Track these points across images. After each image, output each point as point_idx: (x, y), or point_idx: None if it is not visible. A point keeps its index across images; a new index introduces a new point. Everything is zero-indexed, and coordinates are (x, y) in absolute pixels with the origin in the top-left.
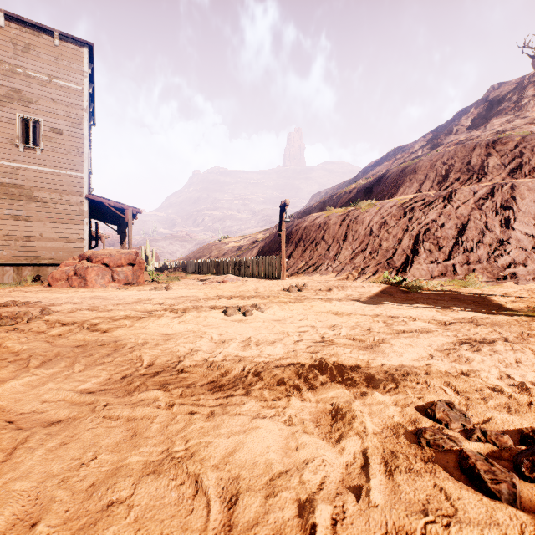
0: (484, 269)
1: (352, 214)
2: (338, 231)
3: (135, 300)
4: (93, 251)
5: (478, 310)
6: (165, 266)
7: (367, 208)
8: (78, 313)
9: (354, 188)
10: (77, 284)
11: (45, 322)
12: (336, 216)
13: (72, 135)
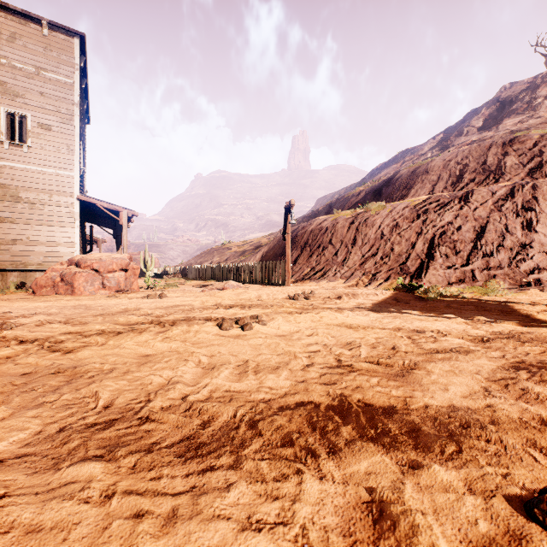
0: (505, 275)
1: (361, 216)
2: (346, 235)
3: (120, 310)
4: (82, 255)
5: (514, 322)
6: (165, 272)
7: (377, 210)
8: (46, 327)
9: (362, 190)
10: (63, 291)
11: (1, 339)
12: (344, 219)
13: (62, 132)
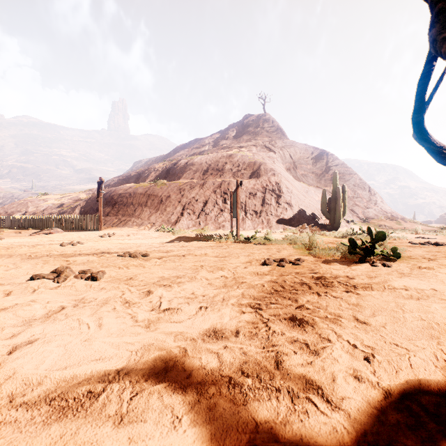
0: (212, 224)
1: (152, 188)
2: (142, 199)
3: None
4: None
5: (184, 240)
6: None
7: (161, 186)
8: None
9: (160, 167)
10: None
11: None
12: (142, 189)
13: None
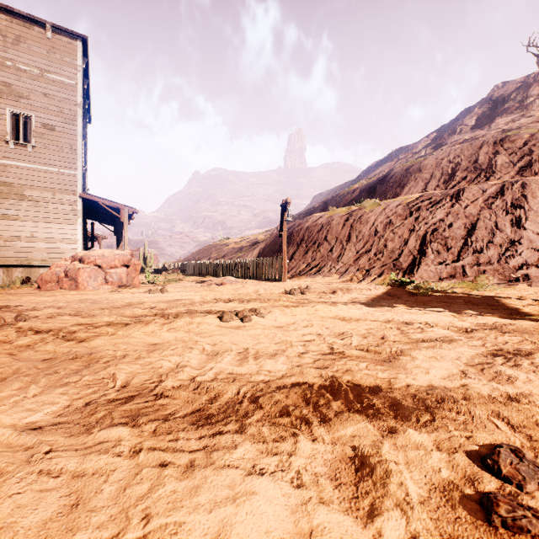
0: (495, 271)
1: (355, 214)
2: (341, 232)
3: (125, 304)
4: (85, 251)
5: (498, 315)
6: (164, 268)
7: (371, 208)
8: (58, 319)
9: (357, 188)
10: (68, 286)
11: (17, 329)
12: (339, 216)
13: (65, 132)
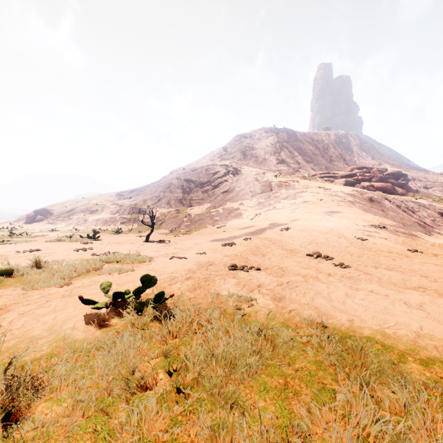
0: None
1: None
2: None
3: None
4: None
5: None
6: None
7: None
8: None
9: None
10: None
11: None
12: None
13: None
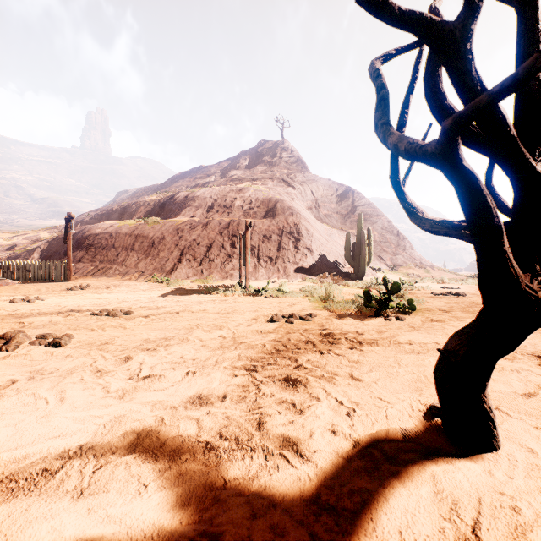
0: (218, 272)
1: (141, 228)
2: (127, 241)
3: None
4: None
5: (181, 293)
6: None
7: (153, 224)
8: None
9: (152, 201)
10: None
11: None
12: (127, 228)
13: None
